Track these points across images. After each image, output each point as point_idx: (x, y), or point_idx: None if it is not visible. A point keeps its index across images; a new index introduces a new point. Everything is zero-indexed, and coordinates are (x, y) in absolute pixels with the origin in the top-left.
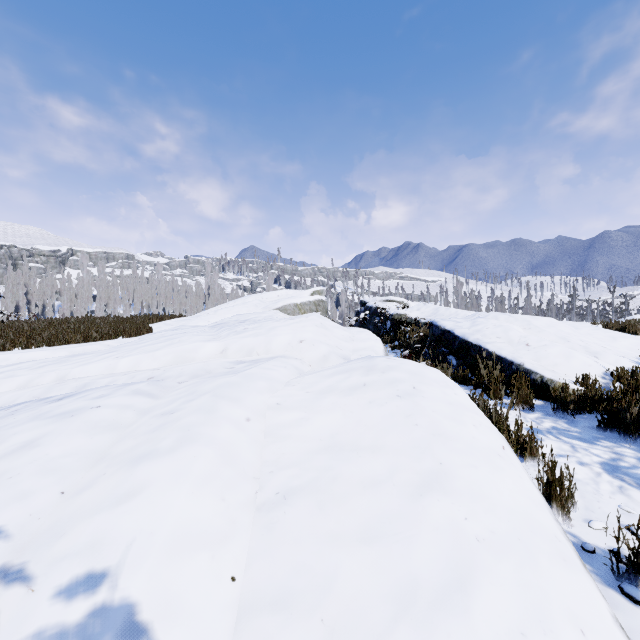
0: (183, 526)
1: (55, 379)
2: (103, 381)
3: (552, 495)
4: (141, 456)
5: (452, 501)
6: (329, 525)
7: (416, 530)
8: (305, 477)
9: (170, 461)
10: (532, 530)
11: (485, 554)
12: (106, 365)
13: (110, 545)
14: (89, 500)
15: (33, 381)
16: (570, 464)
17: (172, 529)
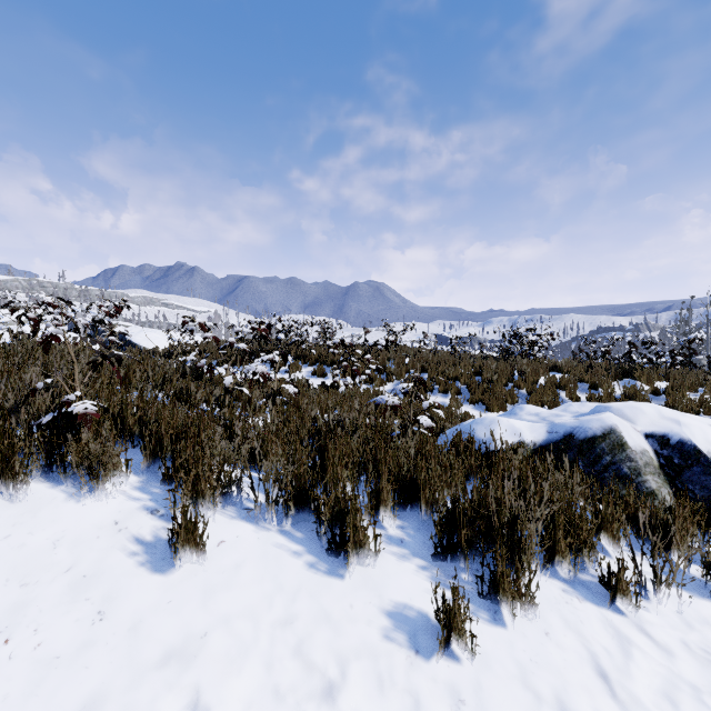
0: None
1: None
2: None
3: None
4: None
5: None
6: None
7: None
8: None
9: None
10: None
11: None
12: None
13: None
14: None
15: None
16: None
17: None
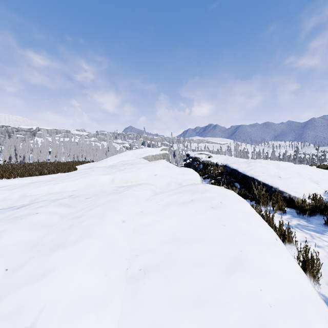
0: (78, 295)
1: (20, 196)
2: (45, 197)
3: (306, 268)
4: (56, 246)
5: (251, 277)
6: (172, 293)
7: (229, 298)
8: (157, 259)
9: (73, 250)
10: (302, 296)
11: (276, 316)
12: (48, 188)
13: (28, 311)
14: (20, 276)
15: (8, 197)
16: (311, 246)
17: (70, 298)
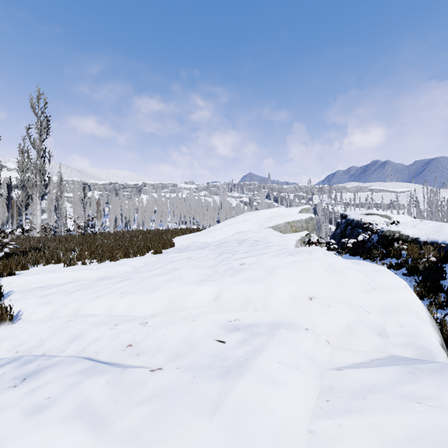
0: None
1: (71, 312)
2: (92, 334)
3: None
4: None
5: None
6: None
7: None
8: None
9: None
10: None
11: None
12: (109, 303)
13: None
14: None
15: (57, 311)
16: None
17: None
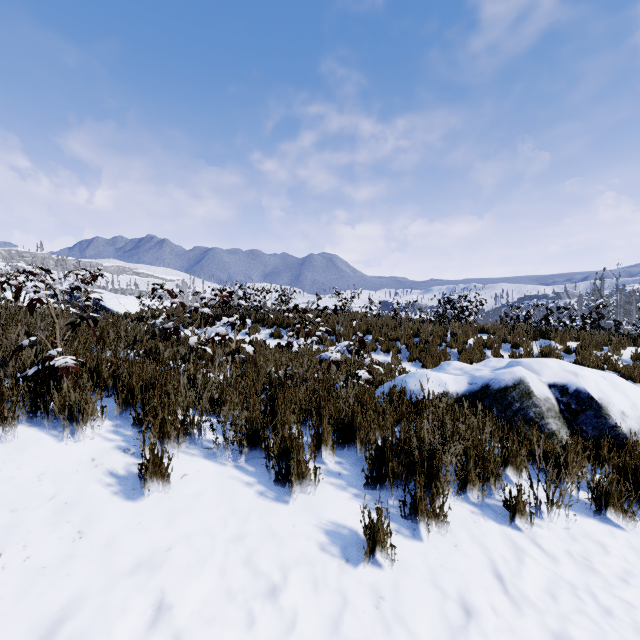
0: None
1: None
2: None
3: None
4: None
5: None
6: None
7: None
8: None
9: None
10: None
11: None
12: None
13: None
14: None
15: None
16: None
17: None
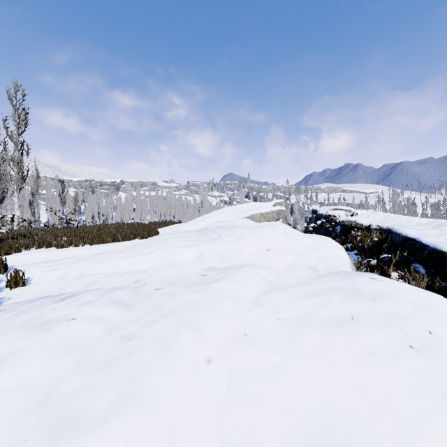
0: None
1: (79, 274)
2: (104, 280)
3: None
4: (66, 423)
5: None
6: None
7: None
8: None
9: None
10: None
11: None
12: (112, 265)
13: None
14: None
15: (65, 274)
16: None
17: None
